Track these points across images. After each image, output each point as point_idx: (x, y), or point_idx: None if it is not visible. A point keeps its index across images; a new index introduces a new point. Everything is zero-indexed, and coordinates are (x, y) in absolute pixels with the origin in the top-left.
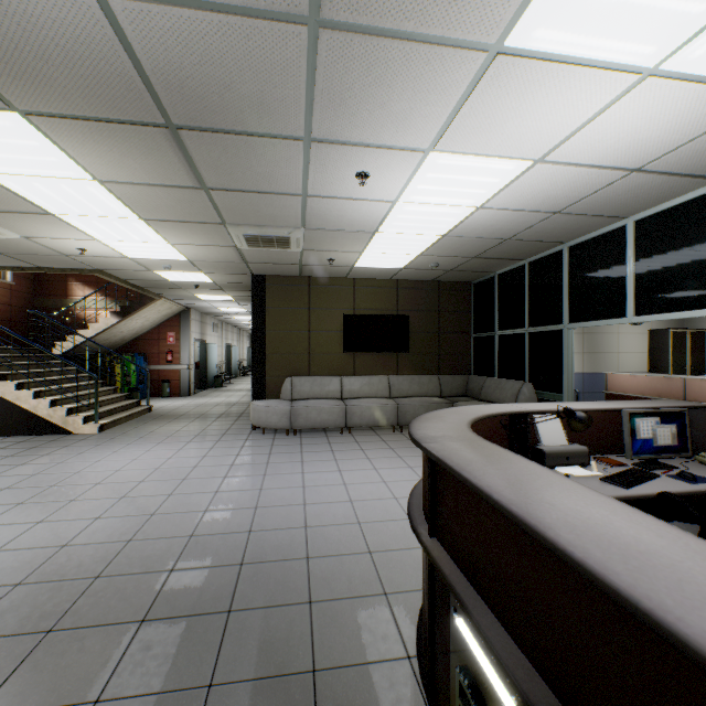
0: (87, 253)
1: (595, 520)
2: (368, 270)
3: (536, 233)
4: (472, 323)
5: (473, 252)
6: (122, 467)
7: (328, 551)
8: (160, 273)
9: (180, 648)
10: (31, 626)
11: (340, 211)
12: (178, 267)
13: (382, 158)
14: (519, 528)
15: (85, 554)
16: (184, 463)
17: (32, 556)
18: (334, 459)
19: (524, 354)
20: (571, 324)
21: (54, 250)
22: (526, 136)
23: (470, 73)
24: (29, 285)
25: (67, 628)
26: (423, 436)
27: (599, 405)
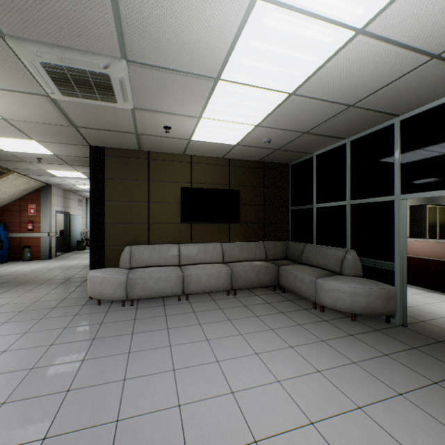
0: None
1: None
2: (205, 146)
3: (385, 97)
4: (290, 198)
5: (309, 124)
6: None
7: None
8: None
9: None
10: None
11: (172, 16)
12: None
13: None
14: None
15: None
16: None
17: None
18: (169, 344)
19: (345, 224)
20: (406, 195)
21: None
22: None
23: None
24: None
25: None
26: None
27: None
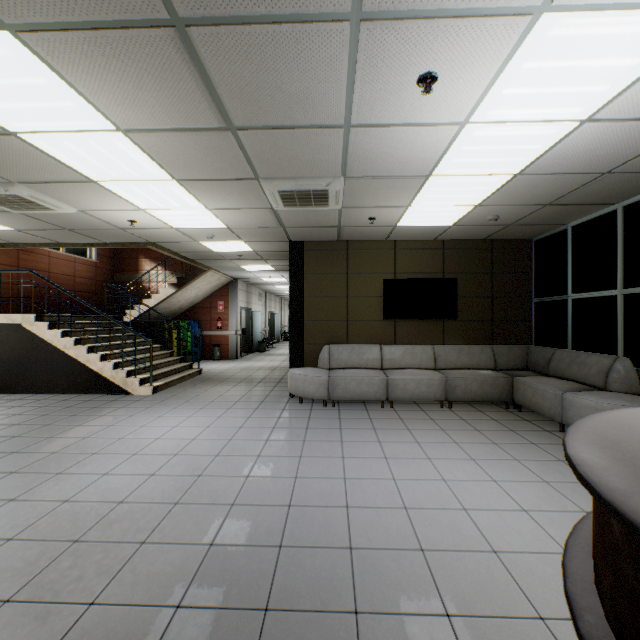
0: (138, 225)
1: None
2: (412, 230)
3: None
4: (533, 286)
5: (549, 196)
6: (162, 434)
7: (384, 601)
8: (205, 243)
9: None
10: None
11: (389, 147)
12: (219, 236)
13: (461, 39)
14: None
15: (91, 558)
16: (220, 435)
17: (39, 553)
18: (378, 440)
19: (615, 322)
20: None
21: (110, 224)
22: None
23: None
24: (109, 262)
25: None
26: None
27: None
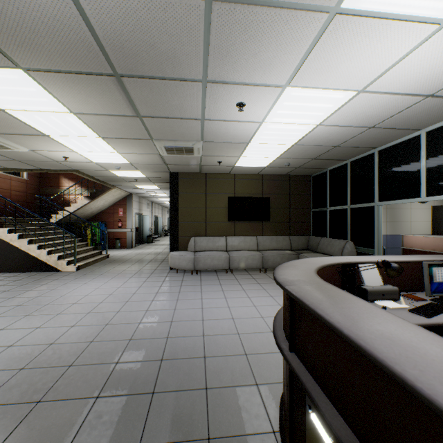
0: (69, 159)
1: (431, 356)
2: (244, 168)
3: (356, 141)
4: (311, 202)
5: (313, 155)
6: (90, 293)
7: (218, 352)
8: (113, 171)
9: (120, 417)
10: (27, 397)
11: (225, 129)
12: (124, 168)
13: (253, 92)
14: (364, 357)
15: (64, 350)
16: (127, 291)
17: (31, 350)
18: (222, 290)
19: (347, 222)
20: (380, 202)
21: (49, 158)
22: (353, 73)
23: (316, 29)
24: (37, 180)
25: (50, 400)
26: (284, 280)
27: (405, 258)
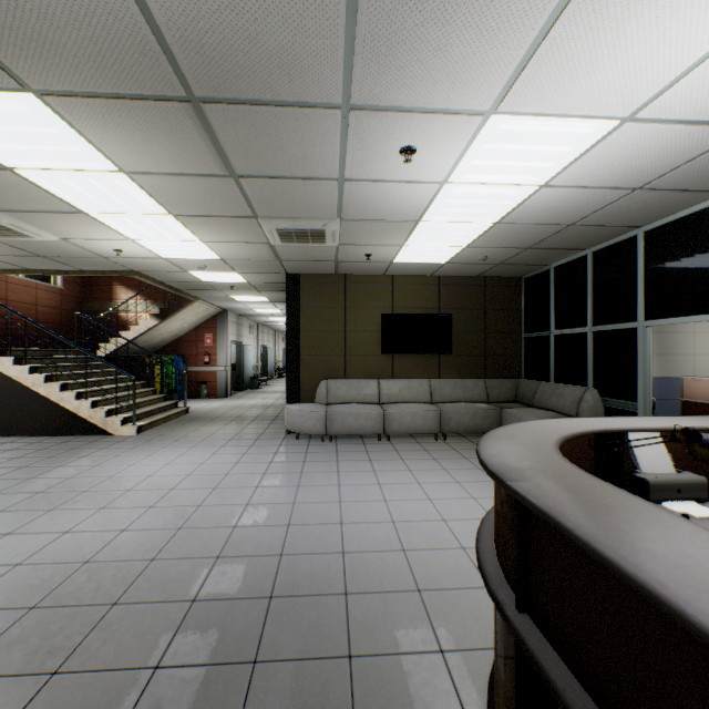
0: (123, 254)
1: None
2: (408, 266)
3: (607, 216)
4: (522, 322)
5: (528, 241)
6: (155, 472)
7: (369, 585)
8: (195, 273)
9: None
10: (36, 664)
11: (380, 197)
12: (212, 267)
13: (432, 126)
14: None
15: (105, 573)
16: (216, 470)
17: (52, 573)
18: (373, 470)
19: (586, 356)
20: (649, 322)
21: (92, 252)
22: (617, 84)
23: None
24: (77, 289)
25: (74, 670)
26: (503, 467)
27: None
